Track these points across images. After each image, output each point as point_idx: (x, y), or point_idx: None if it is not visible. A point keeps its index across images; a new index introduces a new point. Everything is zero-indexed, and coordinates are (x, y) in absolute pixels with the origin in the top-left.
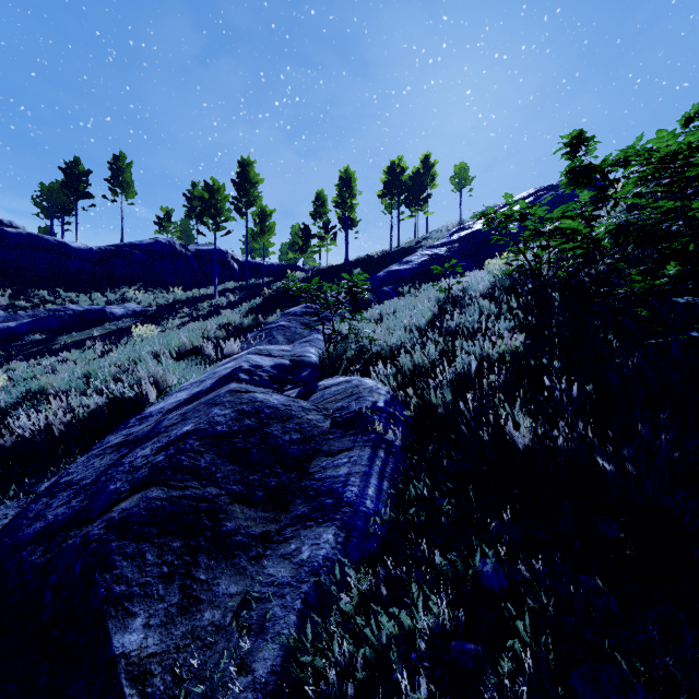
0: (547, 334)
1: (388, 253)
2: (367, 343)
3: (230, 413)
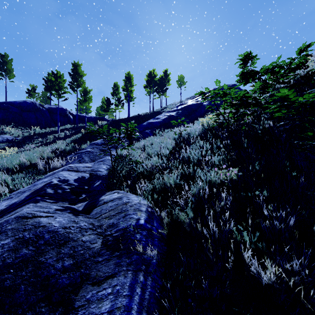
0: (246, 166)
1: (148, 114)
2: (136, 163)
3: (10, 242)
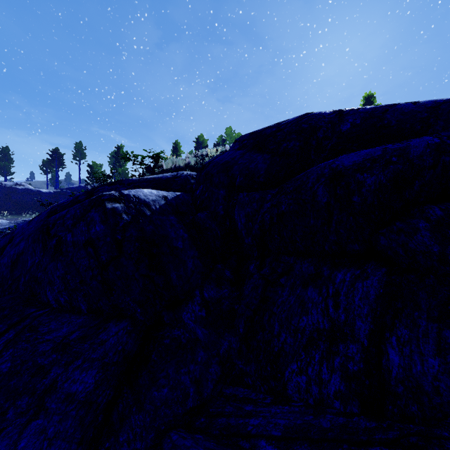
0: None
1: None
2: None
3: None
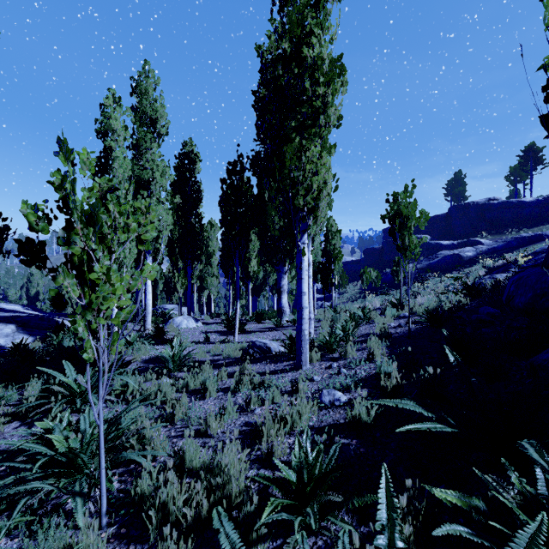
0: None
1: None
2: None
3: (541, 249)
